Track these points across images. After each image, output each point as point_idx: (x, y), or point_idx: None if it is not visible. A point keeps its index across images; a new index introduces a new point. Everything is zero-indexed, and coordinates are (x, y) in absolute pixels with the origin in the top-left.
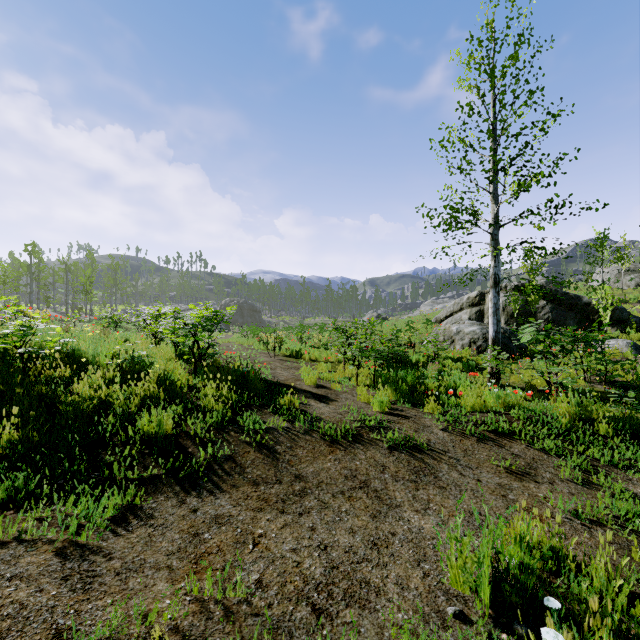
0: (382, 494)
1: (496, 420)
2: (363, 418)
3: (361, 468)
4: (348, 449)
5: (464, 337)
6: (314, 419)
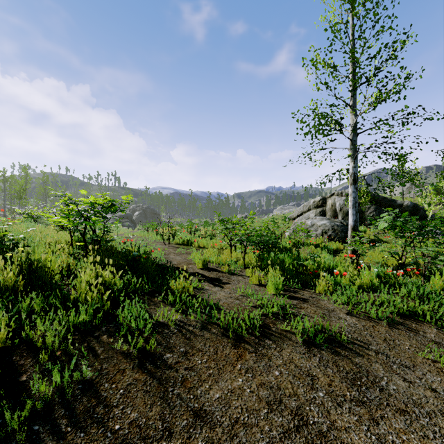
0: (334, 442)
1: (390, 300)
2: (263, 303)
3: (284, 383)
4: (259, 350)
5: (317, 229)
6: (211, 307)
